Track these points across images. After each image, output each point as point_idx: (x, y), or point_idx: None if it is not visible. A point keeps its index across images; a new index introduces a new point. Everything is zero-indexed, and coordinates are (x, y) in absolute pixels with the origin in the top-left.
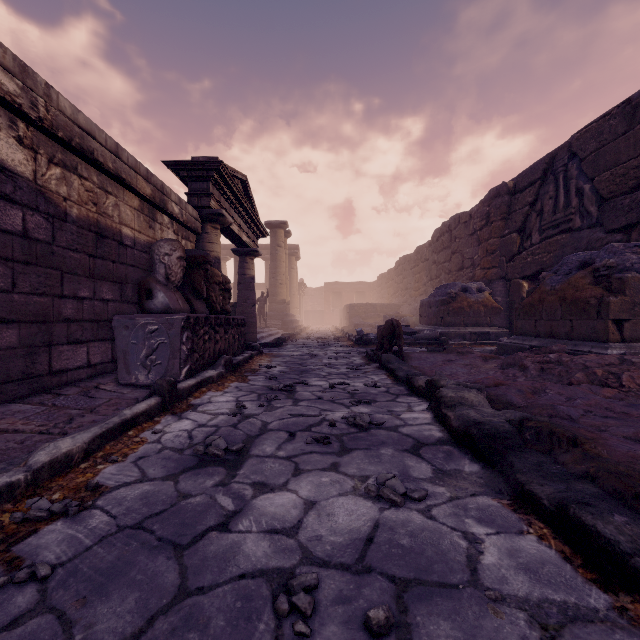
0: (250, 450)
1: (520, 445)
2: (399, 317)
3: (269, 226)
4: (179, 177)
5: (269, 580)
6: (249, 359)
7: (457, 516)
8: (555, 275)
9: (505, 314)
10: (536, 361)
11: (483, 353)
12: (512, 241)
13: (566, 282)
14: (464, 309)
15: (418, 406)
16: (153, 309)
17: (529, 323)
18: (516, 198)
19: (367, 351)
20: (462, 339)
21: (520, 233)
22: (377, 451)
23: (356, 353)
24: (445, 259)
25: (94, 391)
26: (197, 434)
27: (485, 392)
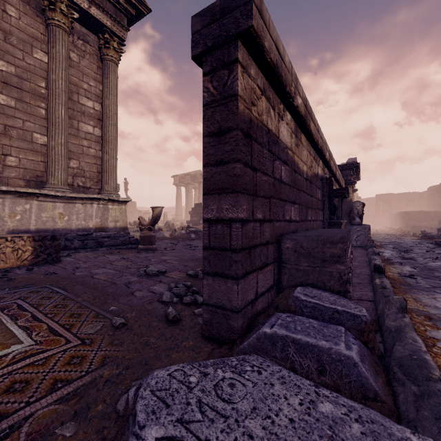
0: (415, 259)
1: None
2: None
3: None
4: None
5: (440, 267)
6: None
7: None
8: None
9: None
10: None
11: None
12: None
13: None
14: None
15: None
16: (355, 223)
17: None
18: None
19: (436, 241)
20: None
21: None
22: None
23: (426, 243)
24: None
25: None
26: (394, 256)
27: None
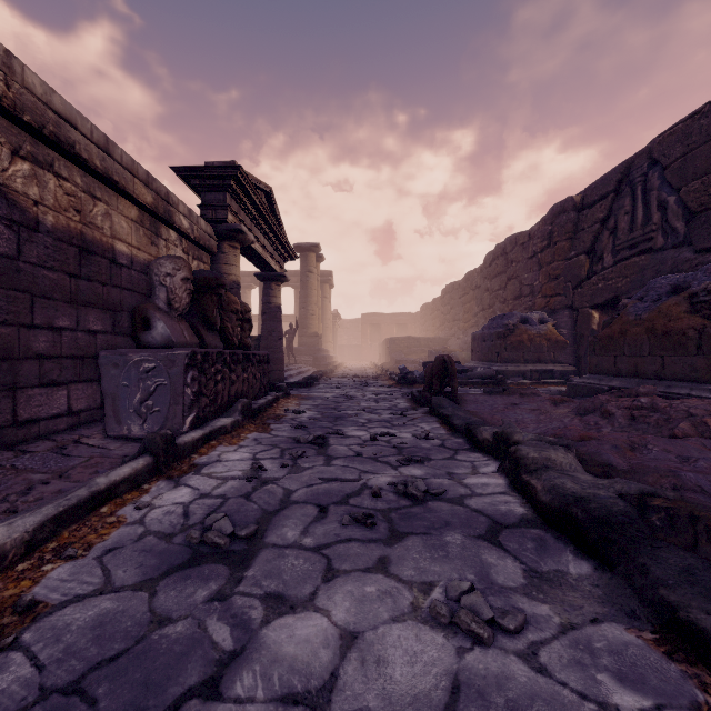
0: (265, 535)
1: (647, 535)
2: (447, 352)
3: (299, 249)
4: (190, 186)
5: None
6: (273, 402)
7: (581, 666)
8: (640, 302)
9: (571, 349)
10: (623, 406)
11: (552, 395)
12: (580, 264)
13: (655, 310)
14: (524, 343)
15: (485, 467)
16: (151, 342)
17: (607, 359)
18: (584, 214)
19: (413, 392)
20: (522, 378)
21: (589, 255)
22: (440, 538)
23: (399, 394)
24: (500, 286)
25: (72, 446)
26: (196, 509)
27: (574, 450)
